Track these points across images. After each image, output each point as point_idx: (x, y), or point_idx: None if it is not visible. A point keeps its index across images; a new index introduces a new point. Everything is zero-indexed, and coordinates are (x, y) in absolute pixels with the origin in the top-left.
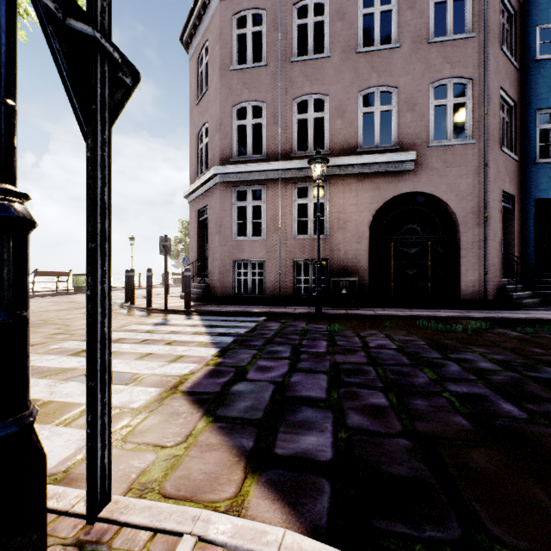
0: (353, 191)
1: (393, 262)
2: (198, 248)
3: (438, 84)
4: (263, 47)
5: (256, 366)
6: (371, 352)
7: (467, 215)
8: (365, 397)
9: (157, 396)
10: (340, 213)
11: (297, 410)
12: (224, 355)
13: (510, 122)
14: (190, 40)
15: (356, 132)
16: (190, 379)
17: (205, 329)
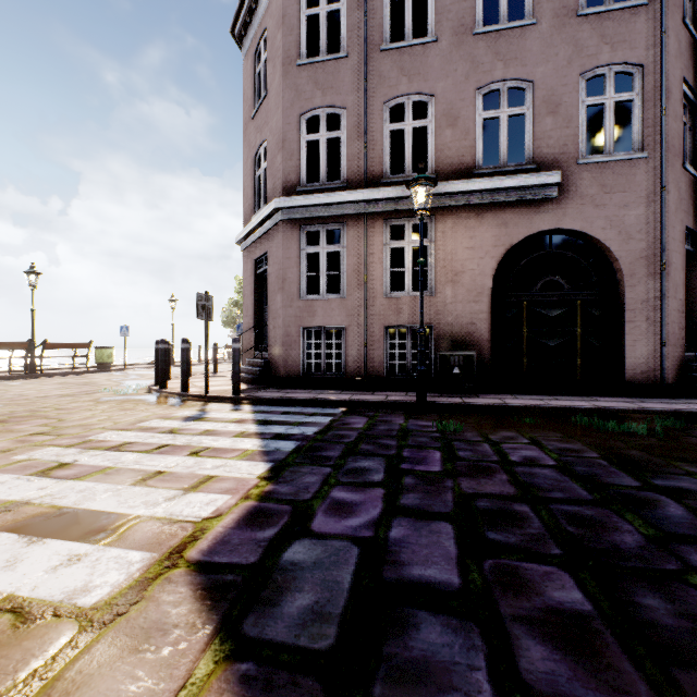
0: (469, 229)
1: (525, 329)
2: (255, 311)
3: (592, 75)
4: (341, 32)
5: (328, 501)
6: (517, 473)
7: (636, 261)
8: (538, 584)
9: (140, 574)
10: (450, 261)
11: (407, 622)
12: (277, 478)
13: (694, 130)
14: (244, 31)
15: (474, 146)
16: (211, 530)
17: (256, 427)
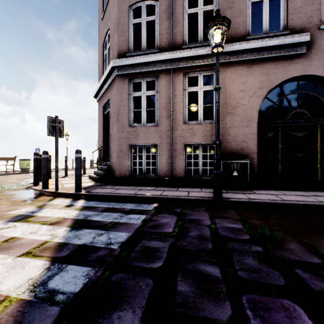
0: (242, 77)
1: (280, 145)
2: (103, 137)
3: None
4: None
5: None
6: None
7: None
8: None
9: None
10: (229, 99)
11: None
12: None
13: None
14: None
15: (245, 20)
16: None
17: (65, 232)
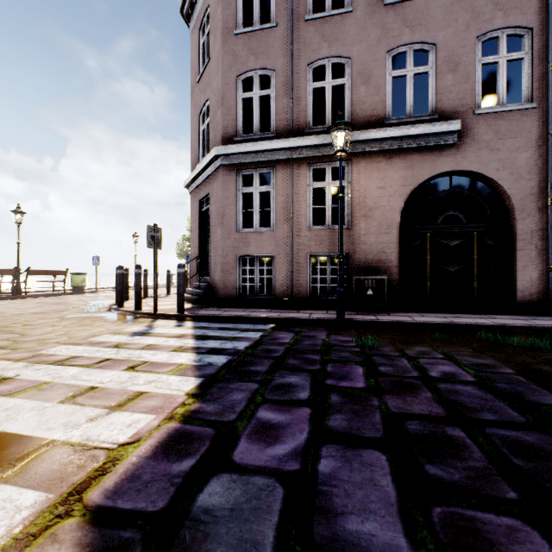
0: (380, 171)
1: (429, 256)
2: (199, 243)
3: (487, 37)
4: (271, 6)
5: (253, 422)
6: (441, 390)
7: (526, 198)
8: (505, 550)
9: (22, 528)
10: (364, 199)
11: None
12: (204, 395)
13: None
14: (191, 10)
15: (384, 100)
16: (124, 460)
17: (193, 342)
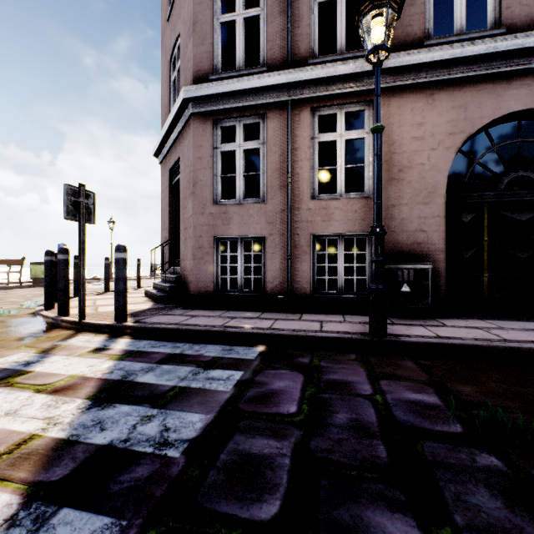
0: (416, 115)
1: (486, 237)
2: (170, 224)
3: None
4: None
5: None
6: None
7: None
8: None
9: None
10: (393, 154)
11: None
12: None
13: None
14: None
15: (423, 11)
16: None
17: (76, 413)
